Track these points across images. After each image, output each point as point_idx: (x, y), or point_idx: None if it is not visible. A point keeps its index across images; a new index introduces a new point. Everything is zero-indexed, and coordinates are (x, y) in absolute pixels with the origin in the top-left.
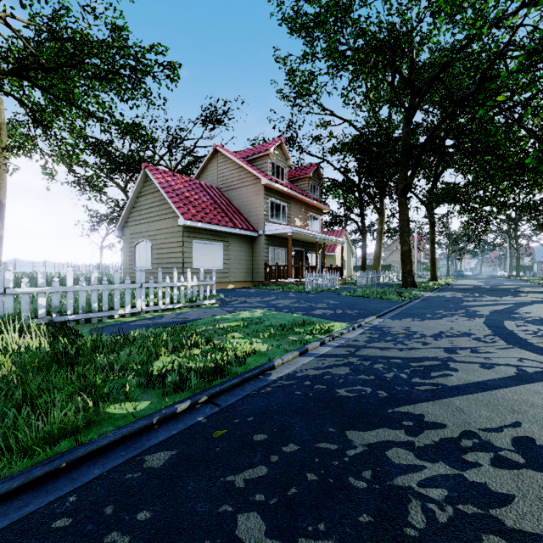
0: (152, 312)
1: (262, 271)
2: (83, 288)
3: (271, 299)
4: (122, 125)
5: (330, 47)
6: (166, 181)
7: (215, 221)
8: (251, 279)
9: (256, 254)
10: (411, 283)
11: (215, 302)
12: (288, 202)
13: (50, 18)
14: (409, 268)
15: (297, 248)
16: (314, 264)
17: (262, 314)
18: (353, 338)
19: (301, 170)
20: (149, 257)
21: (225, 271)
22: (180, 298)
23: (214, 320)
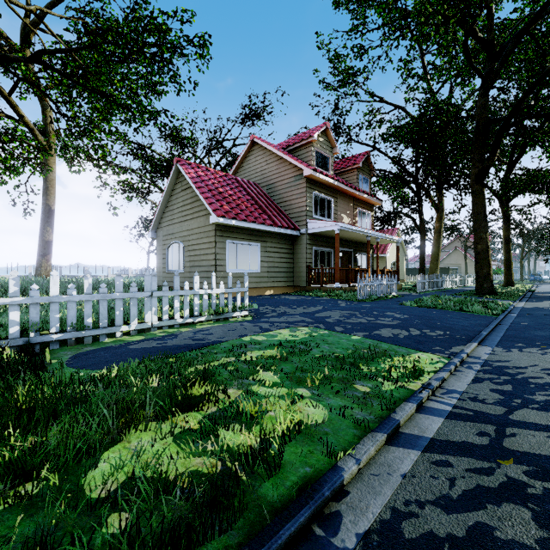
0: (166, 328)
1: (305, 274)
2: (73, 299)
3: (317, 311)
4: (148, 113)
5: (387, 4)
6: (199, 176)
7: (251, 219)
8: (292, 284)
9: (298, 255)
10: (489, 290)
11: (247, 314)
12: (334, 196)
13: (83, 11)
14: (486, 271)
15: (344, 248)
16: (363, 267)
17: (307, 334)
18: (469, 393)
19: (349, 161)
20: (182, 260)
21: (262, 275)
22: (202, 309)
23: (240, 344)
